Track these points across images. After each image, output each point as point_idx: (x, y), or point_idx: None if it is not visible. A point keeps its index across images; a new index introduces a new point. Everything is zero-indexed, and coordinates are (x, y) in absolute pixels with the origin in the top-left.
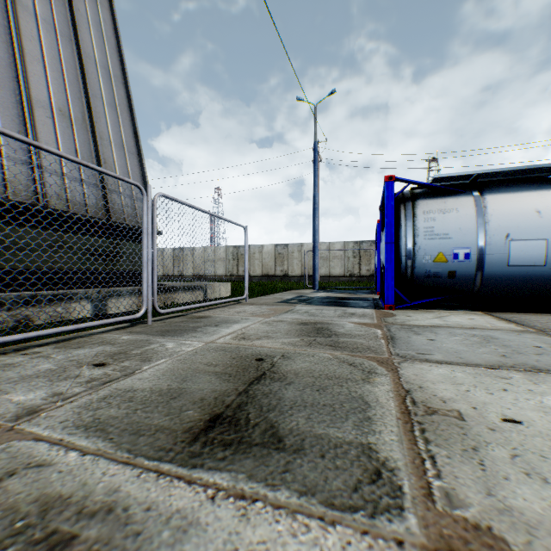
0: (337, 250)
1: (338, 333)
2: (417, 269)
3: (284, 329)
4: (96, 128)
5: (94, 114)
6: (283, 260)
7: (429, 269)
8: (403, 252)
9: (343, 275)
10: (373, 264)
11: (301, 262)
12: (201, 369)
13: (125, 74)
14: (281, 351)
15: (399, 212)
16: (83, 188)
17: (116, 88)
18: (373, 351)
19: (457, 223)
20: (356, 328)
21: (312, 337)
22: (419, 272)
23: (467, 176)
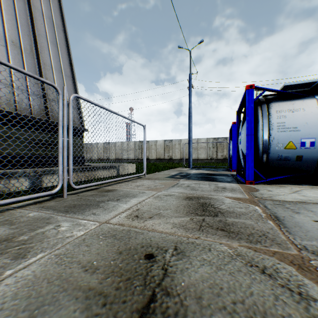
0: (202, 143)
1: (222, 210)
2: (271, 154)
3: (173, 204)
4: (40, 57)
5: (39, 46)
6: (169, 149)
7: (280, 154)
8: (260, 141)
9: (206, 158)
10: (225, 152)
11: (180, 150)
12: (73, 280)
13: (64, 24)
14: (172, 239)
15: (257, 112)
16: (29, 97)
17: (57, 32)
18: (272, 241)
19: (304, 119)
20: (235, 204)
21: (200, 215)
22: (273, 156)
23: (310, 83)
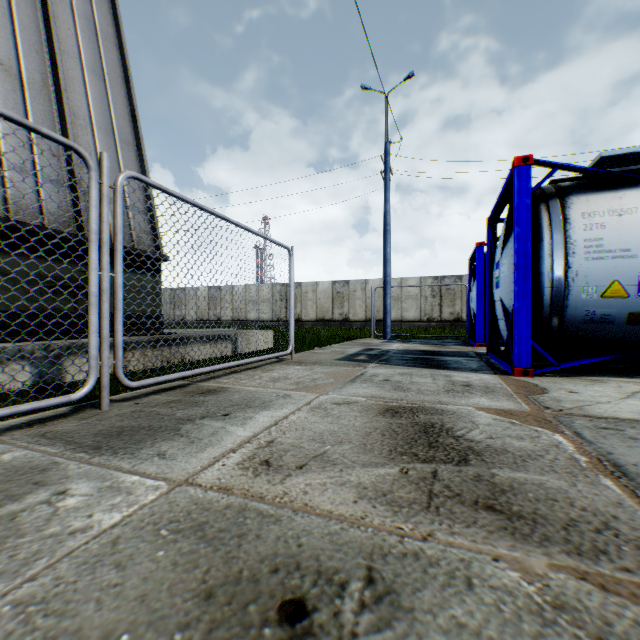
0: (411, 288)
1: (477, 446)
2: (570, 309)
3: (356, 428)
4: (65, 98)
5: (62, 77)
6: (343, 301)
7: (592, 310)
8: (546, 282)
9: (418, 319)
10: (458, 306)
11: (366, 303)
12: None
13: (119, 33)
14: (360, 541)
15: (538, 216)
16: (38, 184)
17: (105, 49)
18: (639, 549)
19: None
20: (503, 427)
21: (425, 460)
22: (574, 314)
23: None
